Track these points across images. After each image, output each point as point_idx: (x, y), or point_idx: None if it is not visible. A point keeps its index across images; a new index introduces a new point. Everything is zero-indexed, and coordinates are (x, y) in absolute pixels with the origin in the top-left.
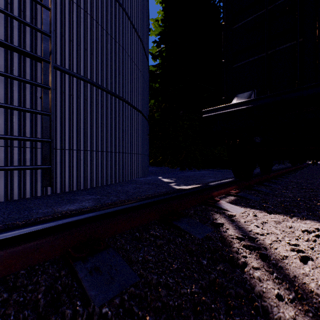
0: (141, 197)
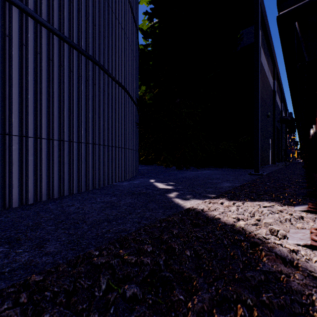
0: (88, 270)
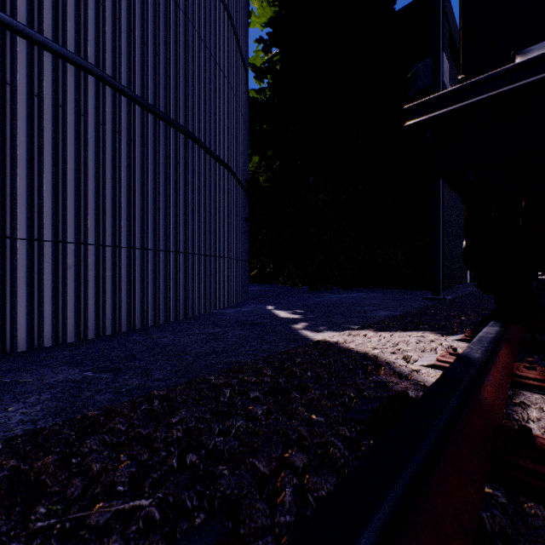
0: (210, 386)
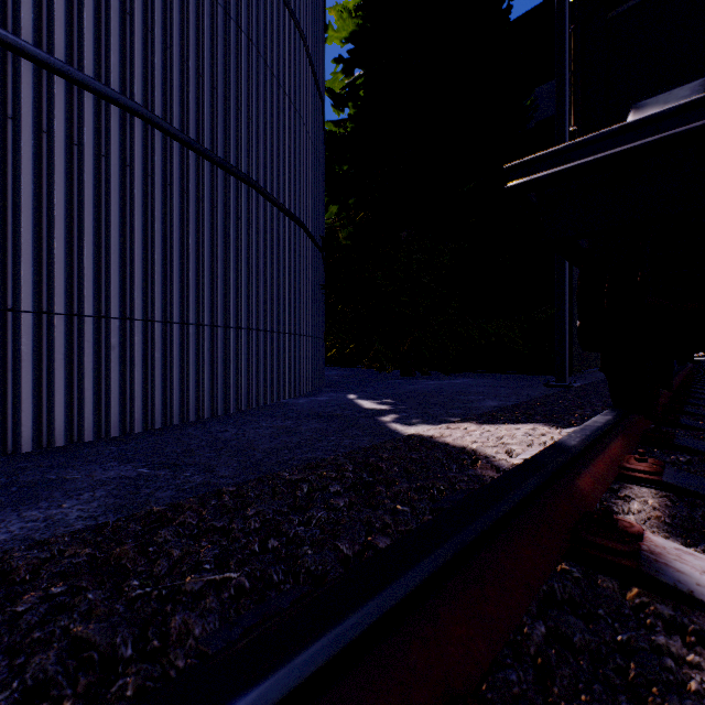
0: (285, 481)
